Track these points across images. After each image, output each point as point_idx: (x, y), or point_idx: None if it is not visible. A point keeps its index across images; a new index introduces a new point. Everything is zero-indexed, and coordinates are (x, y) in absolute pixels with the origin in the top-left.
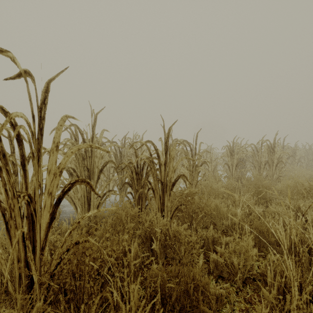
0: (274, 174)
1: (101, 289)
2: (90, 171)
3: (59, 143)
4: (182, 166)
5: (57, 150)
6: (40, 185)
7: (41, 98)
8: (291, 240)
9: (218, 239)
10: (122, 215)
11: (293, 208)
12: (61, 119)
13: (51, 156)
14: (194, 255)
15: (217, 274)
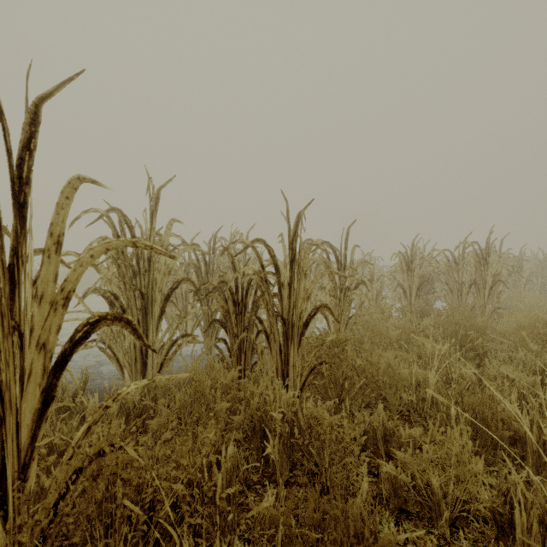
0: (486, 304)
1: (157, 546)
2: (146, 298)
3: (63, 235)
4: (320, 288)
5: (58, 251)
6: (18, 327)
7: (21, 136)
8: (543, 435)
9: (395, 432)
10: (205, 385)
11: (533, 368)
12: (67, 183)
13: (44, 265)
14: (350, 467)
15: (396, 506)
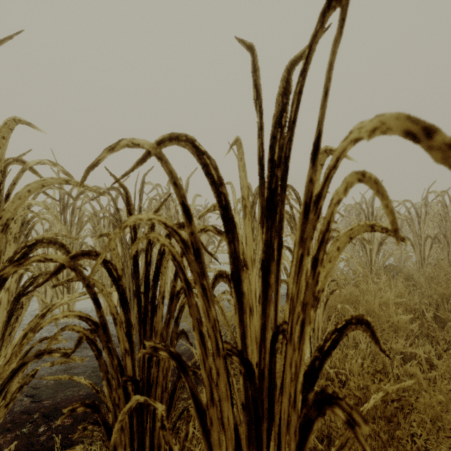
0: None
1: None
2: None
3: None
4: None
5: None
6: None
7: None
8: None
9: None
10: None
11: None
12: None
13: None
14: None
15: None
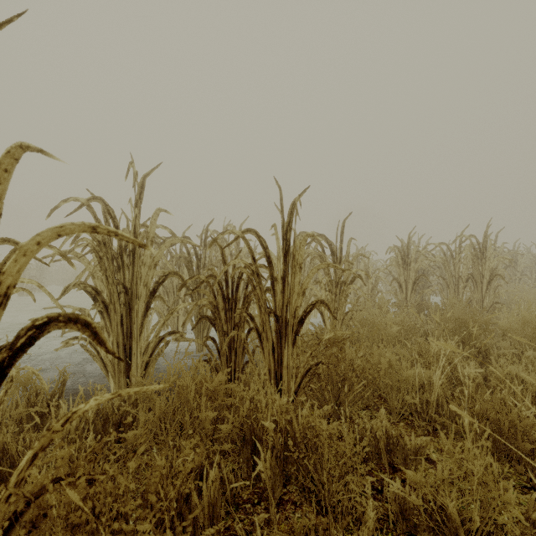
0: (484, 298)
1: None
2: (130, 293)
3: None
4: (315, 283)
5: None
6: None
7: None
8: None
9: (399, 441)
10: (189, 391)
11: None
12: (6, 152)
13: None
14: (352, 487)
15: (405, 531)
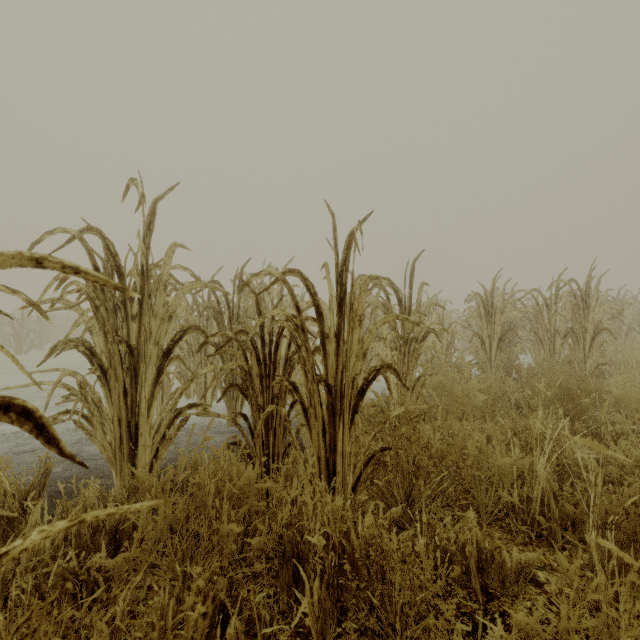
0: (587, 358)
1: None
2: (136, 354)
3: None
4: (377, 339)
5: None
6: None
7: None
8: None
9: (495, 557)
10: (207, 492)
11: None
12: None
13: None
14: (436, 635)
15: None
